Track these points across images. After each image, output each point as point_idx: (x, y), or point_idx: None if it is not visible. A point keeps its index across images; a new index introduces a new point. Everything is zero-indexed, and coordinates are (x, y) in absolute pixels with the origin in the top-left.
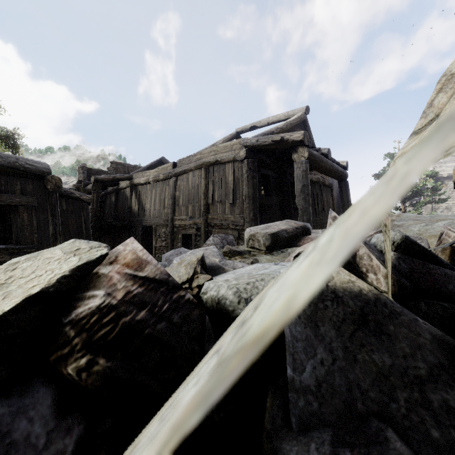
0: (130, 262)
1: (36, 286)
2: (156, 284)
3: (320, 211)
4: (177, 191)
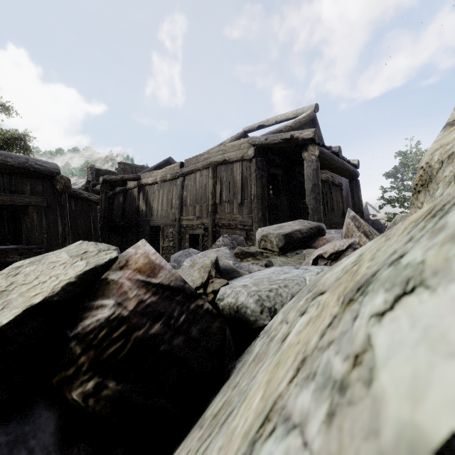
0: (142, 267)
1: (39, 295)
2: (171, 292)
3: (329, 211)
4: (184, 191)
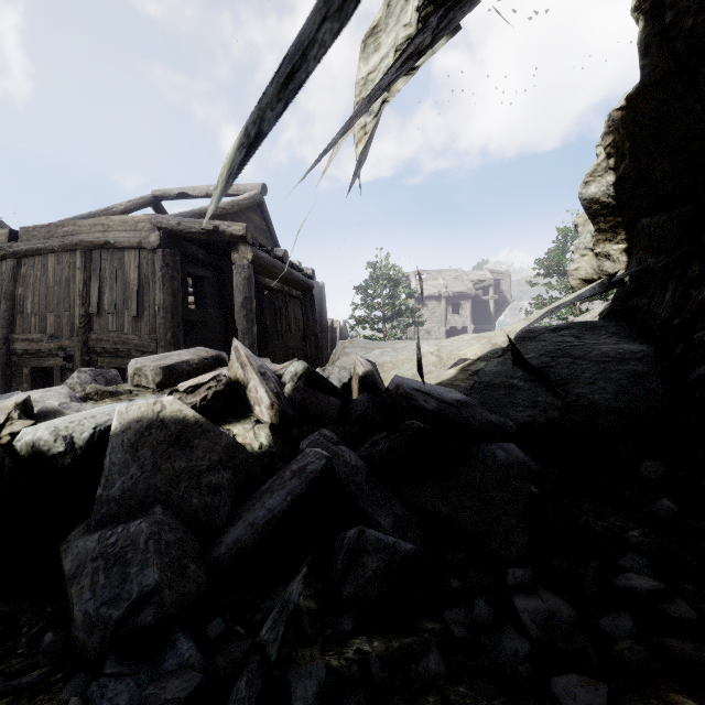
0: None
1: None
2: None
3: (284, 331)
4: (19, 286)
